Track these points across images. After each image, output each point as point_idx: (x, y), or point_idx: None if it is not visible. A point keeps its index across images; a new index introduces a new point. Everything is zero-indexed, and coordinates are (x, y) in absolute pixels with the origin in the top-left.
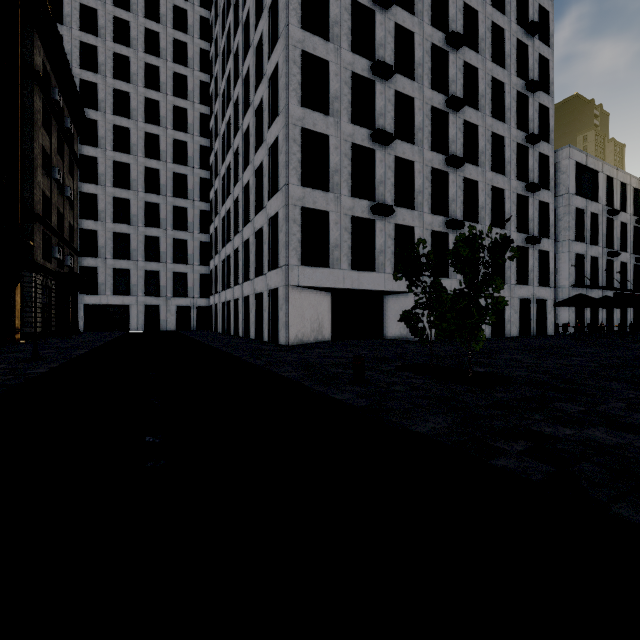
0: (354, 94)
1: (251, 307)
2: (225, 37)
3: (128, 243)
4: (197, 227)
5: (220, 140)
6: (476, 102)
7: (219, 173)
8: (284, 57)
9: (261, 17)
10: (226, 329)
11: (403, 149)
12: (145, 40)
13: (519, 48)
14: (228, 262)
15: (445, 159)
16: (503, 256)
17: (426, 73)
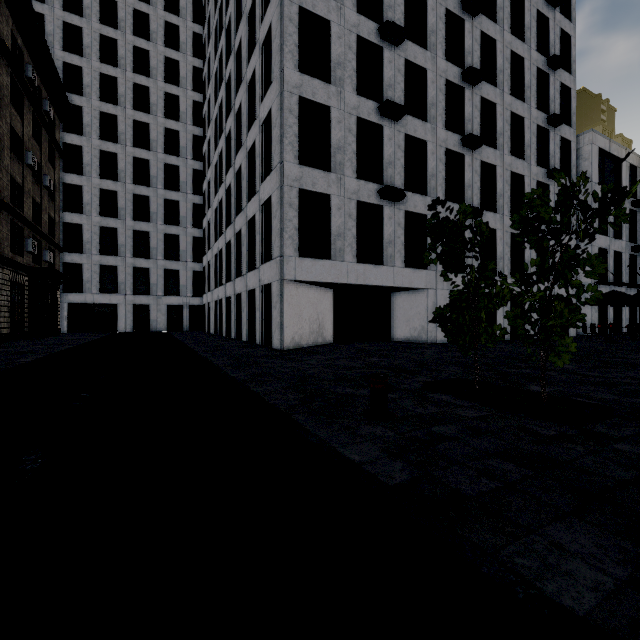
0: (359, 62)
1: (243, 306)
2: (217, 13)
3: (116, 238)
4: (190, 221)
5: (212, 126)
6: (494, 78)
7: (211, 162)
8: (278, 14)
9: None
10: (218, 330)
11: (414, 126)
12: (134, 22)
13: (539, 21)
14: (220, 257)
15: (461, 139)
16: (522, 249)
17: (440, 42)
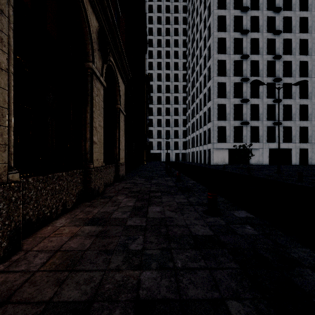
0: (235, 88)
1: (202, 154)
2: (192, 64)
3: (161, 133)
4: (181, 125)
5: (190, 97)
6: (291, 73)
7: (190, 108)
8: (212, 85)
9: (205, 68)
10: (193, 161)
11: (254, 101)
12: (165, 66)
13: None
14: (193, 138)
15: (272, 101)
16: (307, 132)
17: (264, 72)
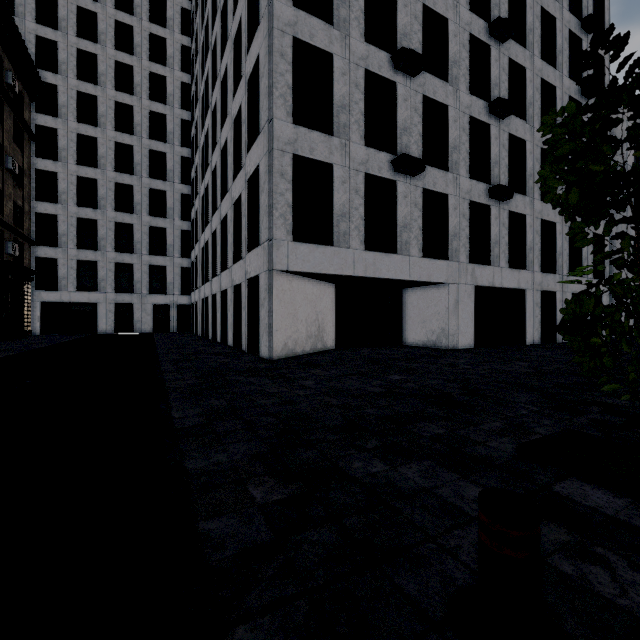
0: (368, 3)
1: (229, 304)
2: None
3: (95, 231)
4: (178, 213)
5: (200, 104)
6: (522, 38)
7: (199, 145)
8: None
9: None
10: (205, 332)
11: (434, 87)
12: None
13: None
14: (207, 250)
15: (488, 104)
16: (553, 239)
17: None
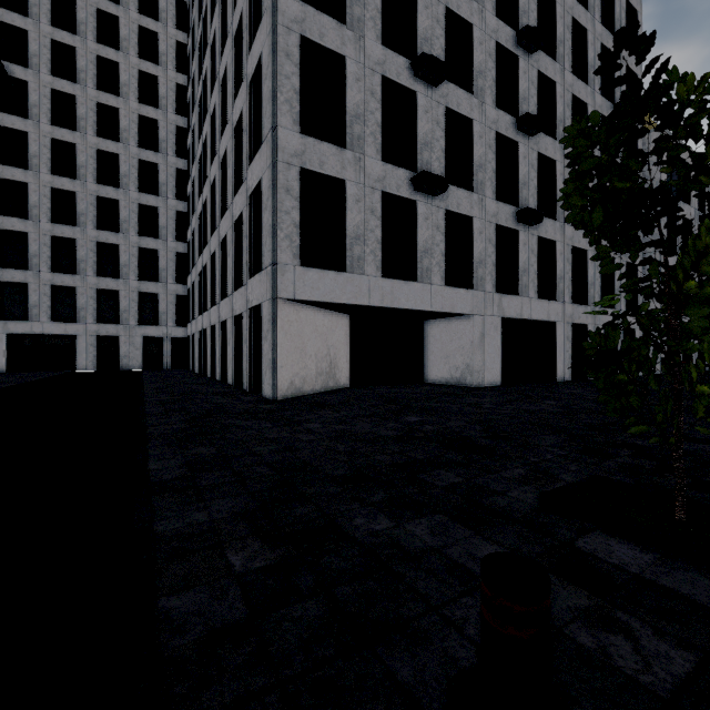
0: (385, 2)
1: (229, 337)
2: None
3: (73, 251)
4: (172, 233)
5: (197, 110)
6: (552, 49)
7: (196, 155)
8: None
9: None
10: (202, 368)
11: (457, 98)
12: None
13: None
14: (205, 275)
15: (516, 119)
16: (585, 268)
17: None
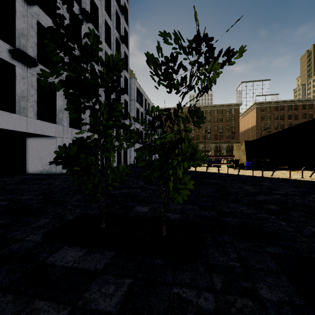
0: None
1: None
2: None
3: None
4: None
5: None
6: (97, 27)
7: None
8: None
9: None
10: None
11: (46, 20)
12: None
13: (117, 16)
14: None
15: None
16: None
17: None
